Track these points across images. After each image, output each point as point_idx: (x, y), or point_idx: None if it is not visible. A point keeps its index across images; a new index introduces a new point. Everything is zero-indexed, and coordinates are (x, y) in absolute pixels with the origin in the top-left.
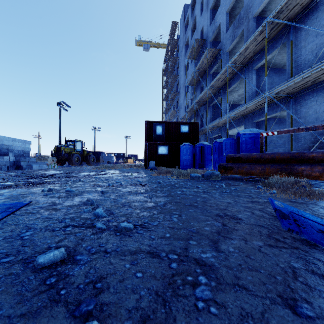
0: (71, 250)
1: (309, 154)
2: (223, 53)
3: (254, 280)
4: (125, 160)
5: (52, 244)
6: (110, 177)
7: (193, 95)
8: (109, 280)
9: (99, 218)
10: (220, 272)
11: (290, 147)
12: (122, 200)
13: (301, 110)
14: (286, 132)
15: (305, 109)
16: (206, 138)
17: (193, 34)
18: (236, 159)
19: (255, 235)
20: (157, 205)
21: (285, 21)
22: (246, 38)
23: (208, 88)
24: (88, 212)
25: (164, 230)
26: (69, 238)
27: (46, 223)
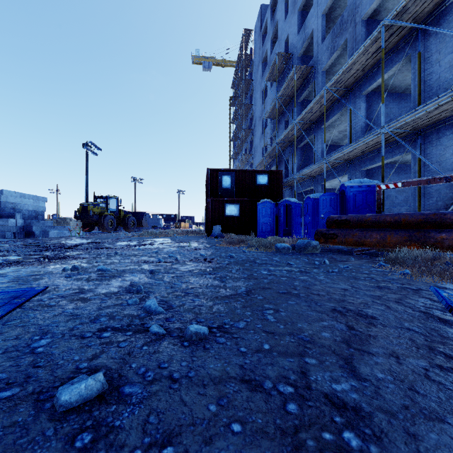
0: (114, 375)
1: (452, 216)
2: (317, 73)
3: (444, 441)
4: (177, 224)
5: (83, 362)
6: (159, 249)
7: (273, 132)
8: (186, 439)
9: (153, 315)
10: (377, 422)
11: (418, 206)
12: (182, 285)
13: (434, 151)
14: (415, 184)
15: (439, 150)
16: (292, 193)
17: (274, 46)
18: (342, 222)
19: (407, 346)
20: (236, 293)
21: (411, 23)
22: (352, 50)
23: (297, 122)
24: (135, 305)
25: (258, 336)
26: (109, 351)
27: (71, 324)
